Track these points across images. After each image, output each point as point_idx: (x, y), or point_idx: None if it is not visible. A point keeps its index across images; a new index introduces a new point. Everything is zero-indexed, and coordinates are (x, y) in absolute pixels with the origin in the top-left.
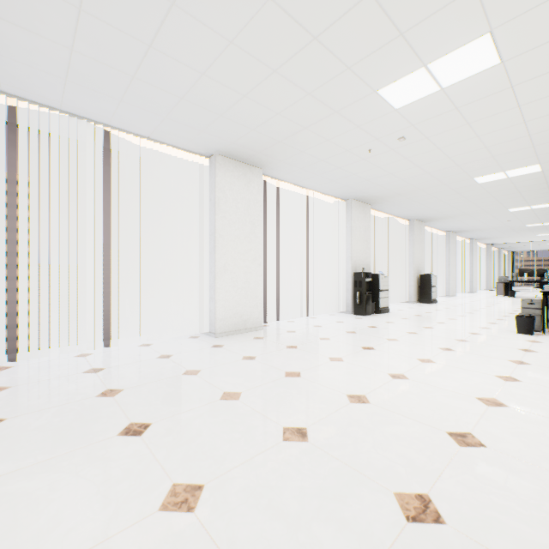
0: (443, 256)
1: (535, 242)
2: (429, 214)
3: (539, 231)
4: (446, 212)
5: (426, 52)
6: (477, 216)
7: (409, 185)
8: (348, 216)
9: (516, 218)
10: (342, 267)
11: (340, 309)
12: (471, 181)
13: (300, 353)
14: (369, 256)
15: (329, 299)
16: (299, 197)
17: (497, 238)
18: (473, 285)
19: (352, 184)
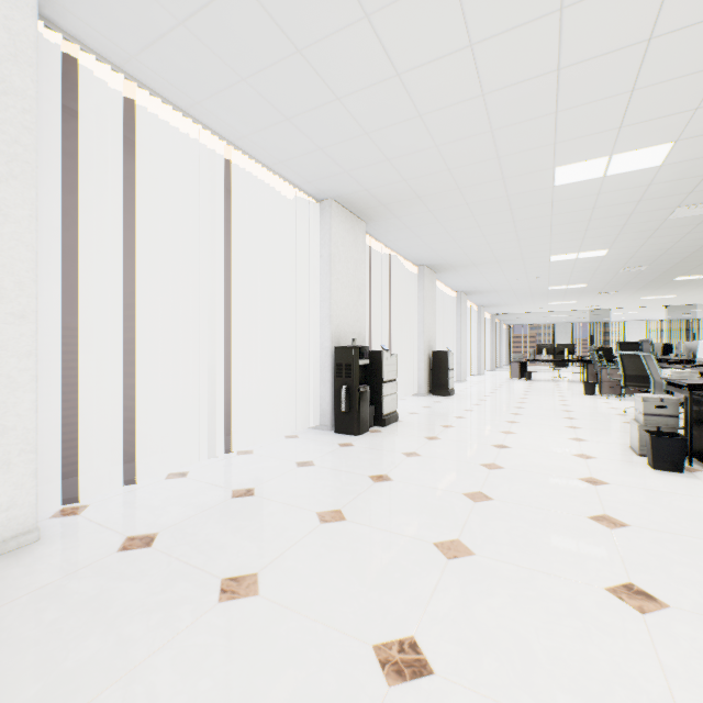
0: (453, 326)
1: (539, 313)
2: (449, 255)
3: (555, 297)
4: (473, 254)
5: None
6: (507, 266)
7: (444, 171)
8: (325, 234)
9: (548, 274)
10: (313, 336)
11: (308, 420)
12: (547, 177)
13: None
14: (362, 318)
15: (288, 401)
16: (218, 177)
17: (507, 305)
18: (481, 365)
19: (334, 146)
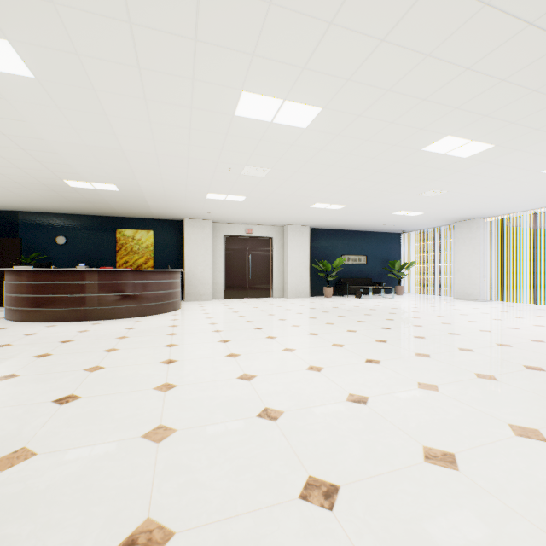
0: None
1: None
2: None
3: None
4: None
5: (543, 177)
6: None
7: None
8: None
9: None
10: None
11: None
12: None
13: None
14: None
15: None
16: None
17: None
18: None
19: None
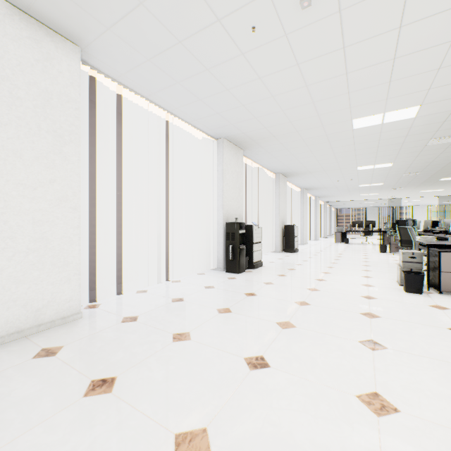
0: (298, 210)
1: (355, 201)
2: (294, 167)
3: (364, 191)
4: (309, 166)
5: None
6: (331, 173)
7: (288, 123)
8: (220, 158)
9: (357, 177)
10: (213, 216)
11: (210, 265)
12: (348, 124)
13: (106, 425)
14: (241, 206)
15: (199, 254)
16: (160, 128)
17: (333, 196)
18: (317, 234)
19: (225, 111)
